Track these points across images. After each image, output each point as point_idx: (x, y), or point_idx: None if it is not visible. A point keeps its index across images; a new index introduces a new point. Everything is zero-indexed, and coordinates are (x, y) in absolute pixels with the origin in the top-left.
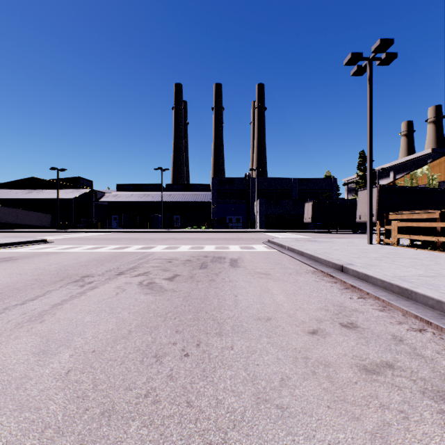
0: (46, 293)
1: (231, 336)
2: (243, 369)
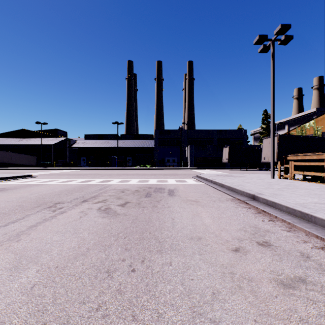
0: (25, 216)
1: (169, 254)
2: (180, 284)
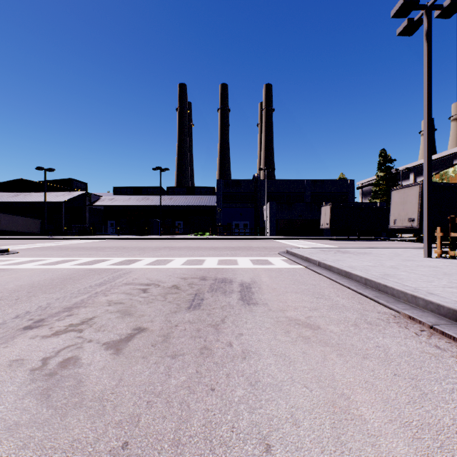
0: None
1: None
2: None
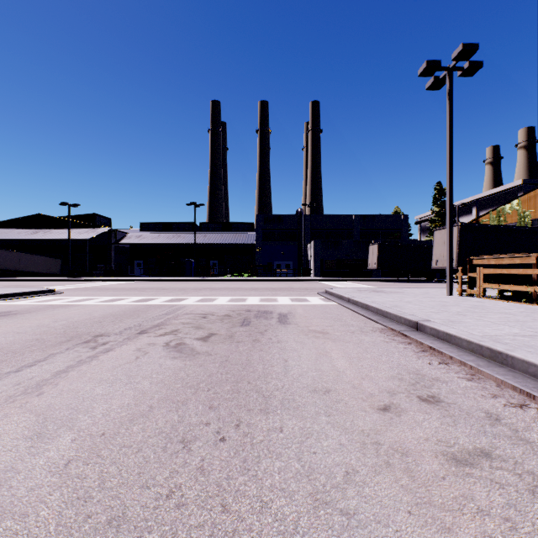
0: (48, 356)
1: (280, 414)
2: (295, 459)
